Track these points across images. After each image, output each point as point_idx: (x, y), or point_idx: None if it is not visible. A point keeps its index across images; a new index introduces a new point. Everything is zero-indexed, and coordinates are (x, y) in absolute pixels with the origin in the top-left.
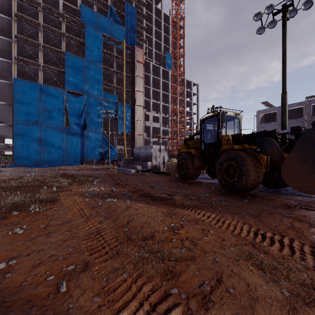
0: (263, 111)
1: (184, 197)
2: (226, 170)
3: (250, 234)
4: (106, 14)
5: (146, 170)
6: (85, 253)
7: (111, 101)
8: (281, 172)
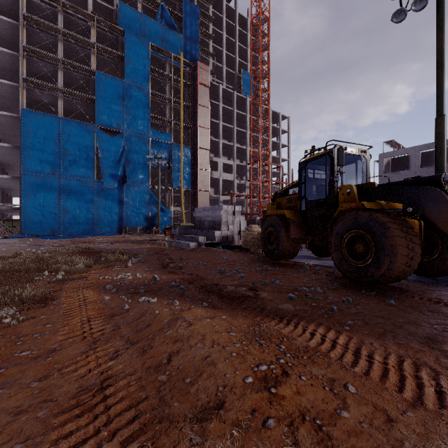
0: (388, 154)
1: (277, 294)
2: (349, 245)
3: None
4: (155, 16)
5: (213, 243)
6: None
7: (163, 142)
8: None
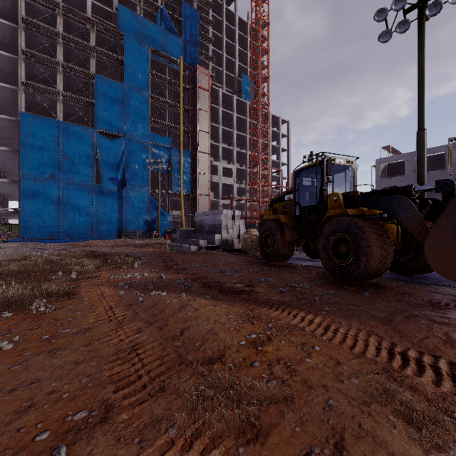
0: (384, 160)
1: (270, 289)
2: (335, 247)
3: (382, 352)
4: (154, 19)
5: (213, 247)
6: (108, 388)
7: (163, 146)
8: (424, 251)
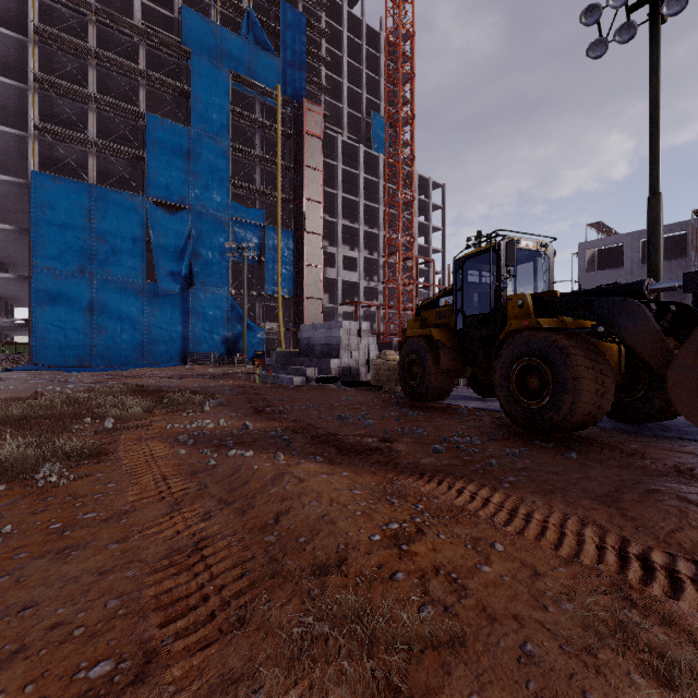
0: (593, 244)
1: (419, 446)
2: (520, 379)
3: (608, 556)
4: (238, 28)
5: (328, 378)
6: (151, 619)
7: (251, 223)
8: (668, 385)
